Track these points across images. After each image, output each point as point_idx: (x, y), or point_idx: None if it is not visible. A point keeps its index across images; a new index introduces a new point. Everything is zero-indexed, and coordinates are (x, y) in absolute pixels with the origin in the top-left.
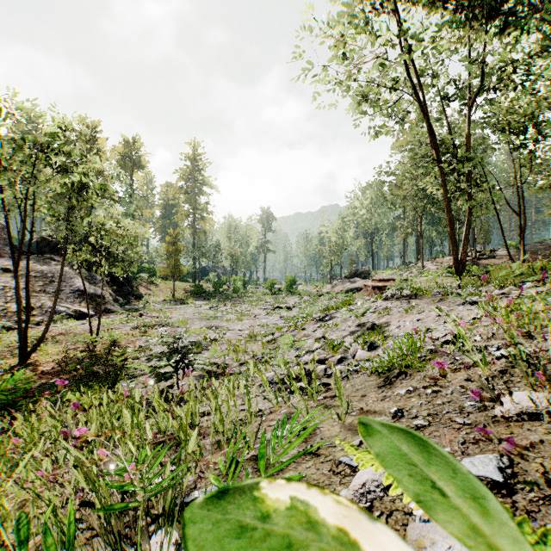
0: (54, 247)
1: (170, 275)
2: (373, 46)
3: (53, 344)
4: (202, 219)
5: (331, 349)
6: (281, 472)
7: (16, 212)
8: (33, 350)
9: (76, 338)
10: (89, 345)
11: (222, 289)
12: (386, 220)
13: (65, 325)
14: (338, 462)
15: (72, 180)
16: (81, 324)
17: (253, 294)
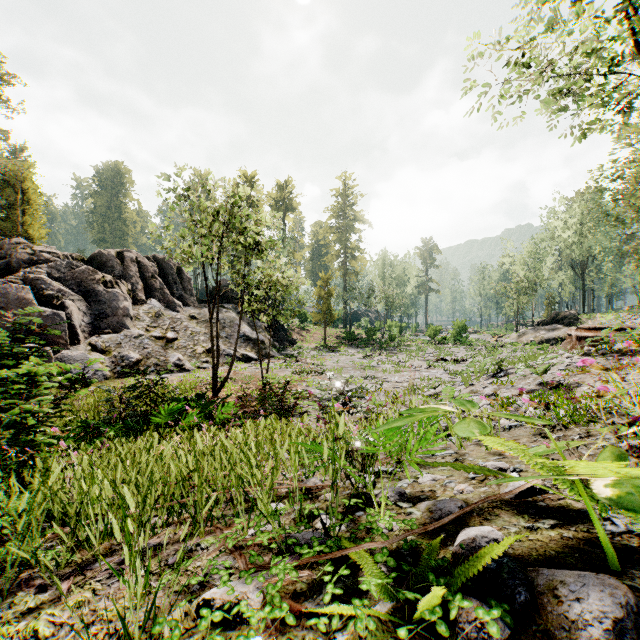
0: (223, 295)
1: (321, 320)
2: (570, 32)
3: (232, 383)
4: (354, 258)
5: (499, 406)
6: (435, 468)
7: (194, 265)
8: (221, 386)
9: (247, 379)
10: (260, 386)
11: (375, 336)
12: (608, 243)
13: (236, 366)
14: (476, 464)
15: (248, 240)
16: (248, 366)
17: (412, 342)
